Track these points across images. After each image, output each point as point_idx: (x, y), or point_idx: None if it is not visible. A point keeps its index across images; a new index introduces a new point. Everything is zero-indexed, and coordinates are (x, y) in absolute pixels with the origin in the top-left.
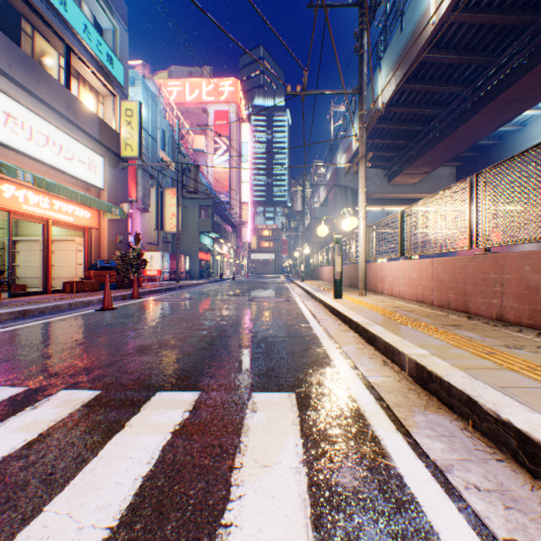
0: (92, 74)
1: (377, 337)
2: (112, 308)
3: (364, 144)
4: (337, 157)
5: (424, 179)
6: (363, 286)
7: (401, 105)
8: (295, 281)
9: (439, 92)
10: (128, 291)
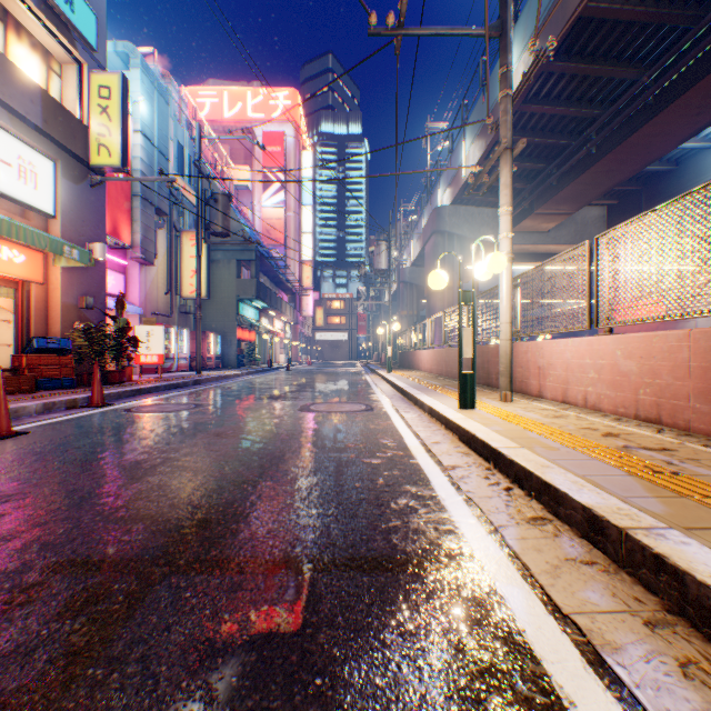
0: (30, 14)
1: None
2: (6, 433)
3: (510, 127)
4: (438, 193)
5: (563, 224)
6: (507, 383)
7: (541, 101)
8: (378, 372)
9: (604, 77)
10: (91, 391)
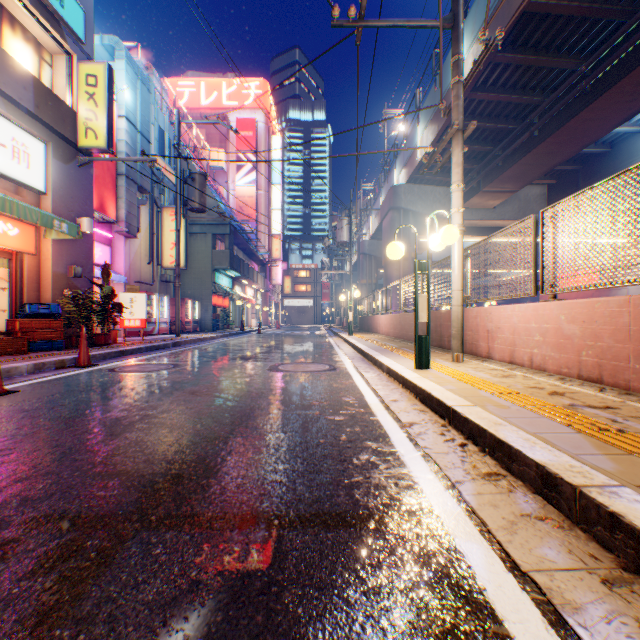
0: (23, 9)
1: None
2: None
3: (461, 111)
4: (394, 173)
5: (507, 201)
6: (459, 345)
7: (488, 89)
8: (341, 335)
9: (546, 67)
10: (78, 352)
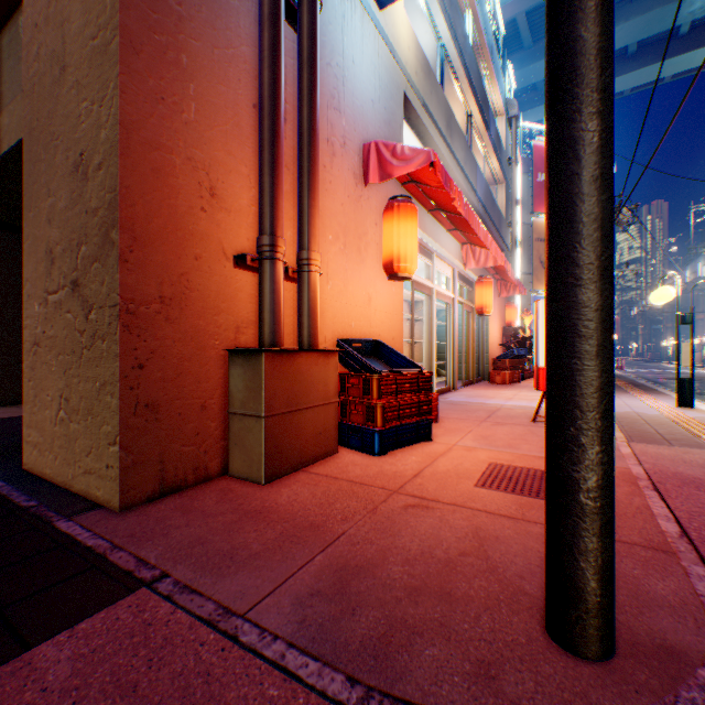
0: None
1: None
2: None
3: None
4: (697, 264)
5: None
6: None
7: None
8: (661, 362)
9: None
10: None
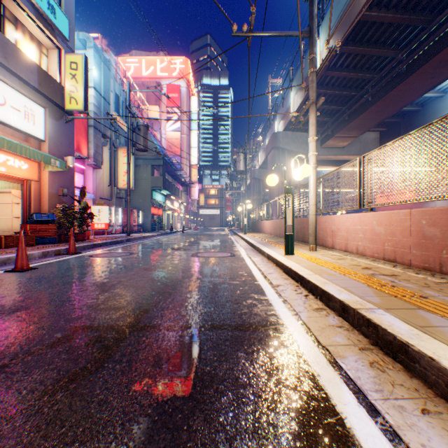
0: (31, 21)
1: (417, 353)
2: (26, 268)
3: (315, 90)
4: (275, 123)
5: (352, 143)
6: (313, 240)
7: (337, 69)
8: (238, 234)
9: (375, 55)
10: (67, 245)
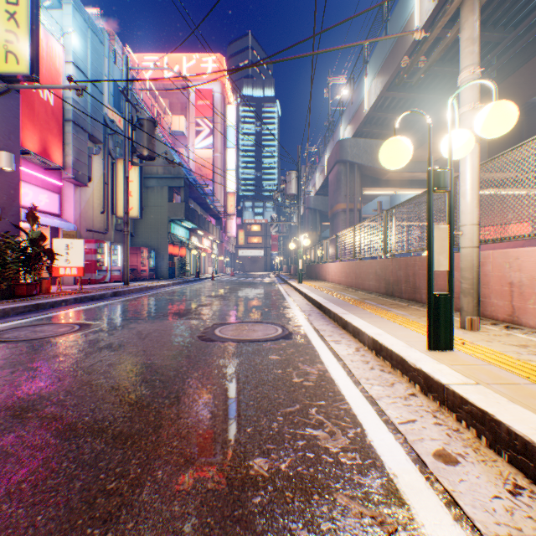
0: None
1: None
2: None
3: None
4: (340, 129)
5: None
6: (474, 305)
7: (447, 25)
8: (290, 283)
9: None
10: None
